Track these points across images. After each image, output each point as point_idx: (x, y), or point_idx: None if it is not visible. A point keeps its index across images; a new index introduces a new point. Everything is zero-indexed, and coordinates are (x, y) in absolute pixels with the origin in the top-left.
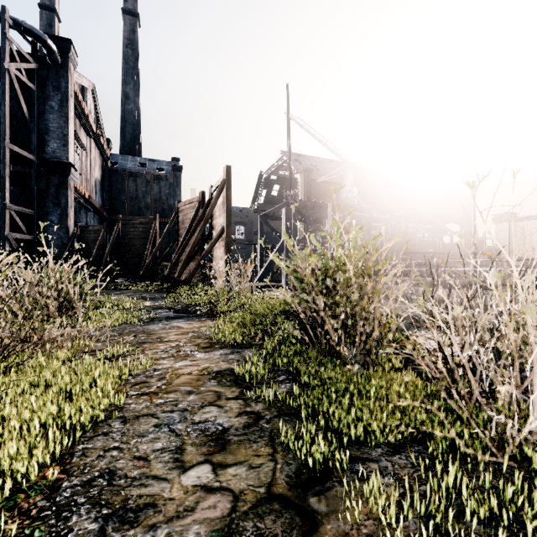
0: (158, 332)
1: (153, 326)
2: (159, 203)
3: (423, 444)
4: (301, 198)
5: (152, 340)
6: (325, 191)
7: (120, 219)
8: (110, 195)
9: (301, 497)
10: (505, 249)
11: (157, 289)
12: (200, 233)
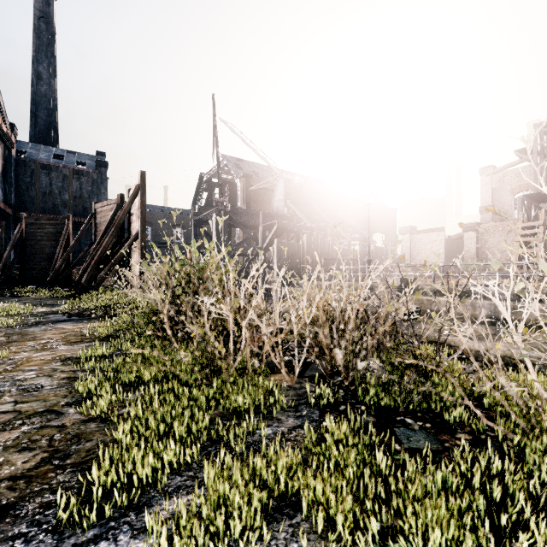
0: (35, 333)
1: (34, 329)
2: (80, 201)
3: (177, 382)
4: (241, 203)
5: (24, 339)
6: (265, 198)
7: (24, 218)
8: (15, 188)
9: (66, 409)
10: (408, 257)
11: (65, 295)
12: (111, 238)
